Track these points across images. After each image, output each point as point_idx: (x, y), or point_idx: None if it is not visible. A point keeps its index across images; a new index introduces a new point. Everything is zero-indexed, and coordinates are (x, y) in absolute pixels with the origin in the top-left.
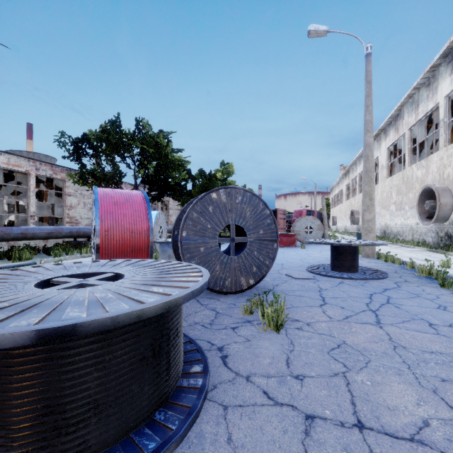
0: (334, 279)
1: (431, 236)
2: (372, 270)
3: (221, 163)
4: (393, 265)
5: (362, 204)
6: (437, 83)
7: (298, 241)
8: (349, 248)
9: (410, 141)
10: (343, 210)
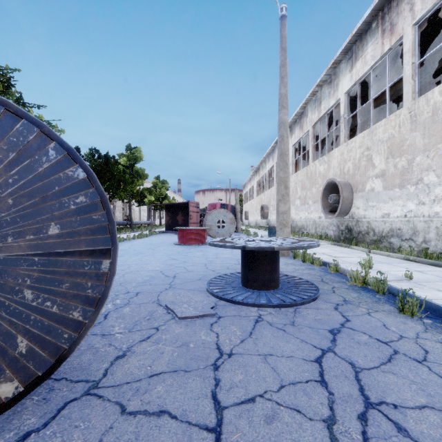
0: (247, 309)
1: (332, 230)
2: (295, 279)
3: (127, 146)
4: (313, 266)
5: (277, 193)
6: (338, 80)
7: (210, 236)
8: (268, 251)
9: (313, 138)
10: (254, 205)
